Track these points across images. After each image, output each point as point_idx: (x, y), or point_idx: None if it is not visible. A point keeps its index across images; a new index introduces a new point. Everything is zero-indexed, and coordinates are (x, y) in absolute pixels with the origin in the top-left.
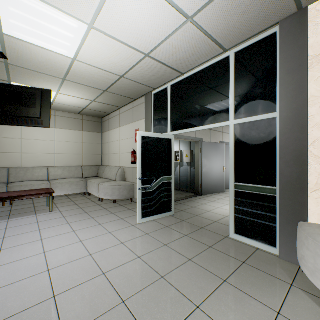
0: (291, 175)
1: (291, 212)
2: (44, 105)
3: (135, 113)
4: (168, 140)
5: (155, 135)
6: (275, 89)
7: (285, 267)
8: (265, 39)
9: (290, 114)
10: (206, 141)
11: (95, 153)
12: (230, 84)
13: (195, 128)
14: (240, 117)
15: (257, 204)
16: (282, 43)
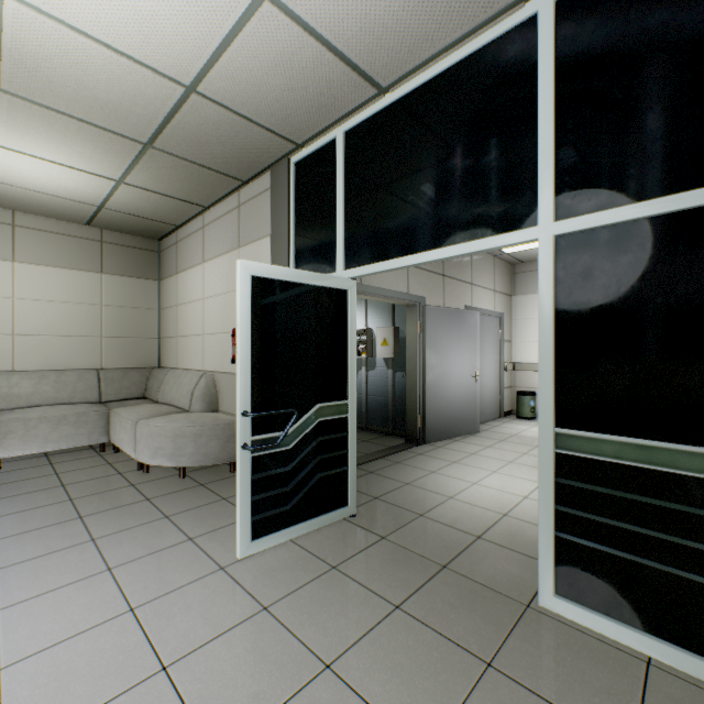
0: None
1: None
2: None
3: (244, 220)
4: (338, 294)
5: (296, 275)
6: None
7: None
8: None
9: None
10: (435, 304)
11: (139, 335)
12: (540, 106)
13: (421, 255)
14: (577, 212)
15: (642, 503)
16: None
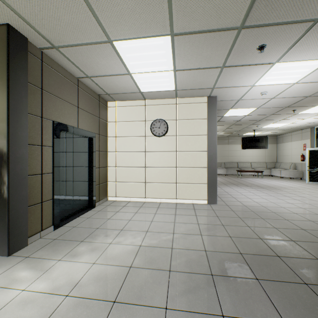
0: None
1: None
2: (265, 141)
3: (302, 135)
4: None
5: (316, 149)
6: None
7: None
8: None
9: None
10: None
11: (272, 155)
12: None
13: None
14: None
15: None
16: None
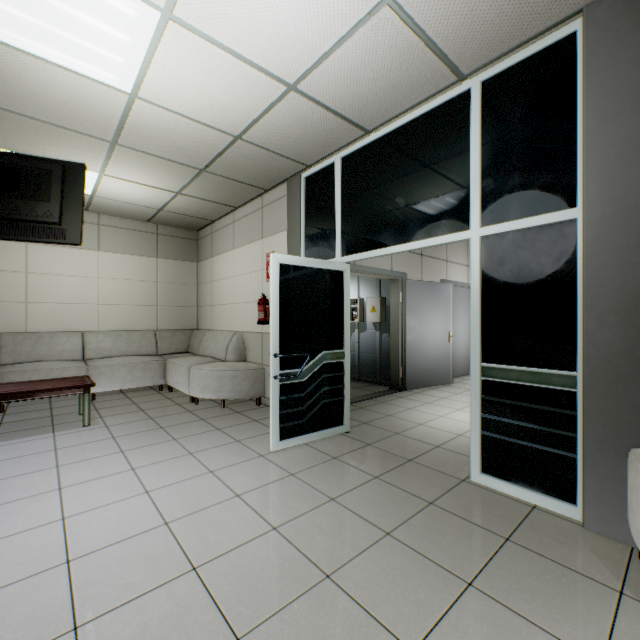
0: (611, 346)
1: (611, 426)
2: (68, 197)
3: (266, 218)
4: (337, 274)
5: (308, 262)
6: (574, 157)
7: (599, 549)
8: (550, 48)
9: (610, 211)
10: (414, 278)
11: (183, 304)
12: (471, 151)
13: (395, 248)
14: (494, 221)
15: (533, 409)
16: (591, 55)
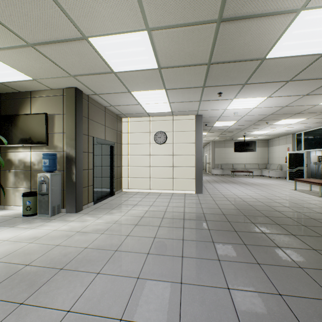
0: None
1: None
2: (254, 145)
3: (287, 140)
4: (301, 153)
5: (294, 152)
6: None
7: None
8: None
9: None
10: None
11: (264, 158)
12: None
13: (312, 150)
14: None
15: None
16: None
